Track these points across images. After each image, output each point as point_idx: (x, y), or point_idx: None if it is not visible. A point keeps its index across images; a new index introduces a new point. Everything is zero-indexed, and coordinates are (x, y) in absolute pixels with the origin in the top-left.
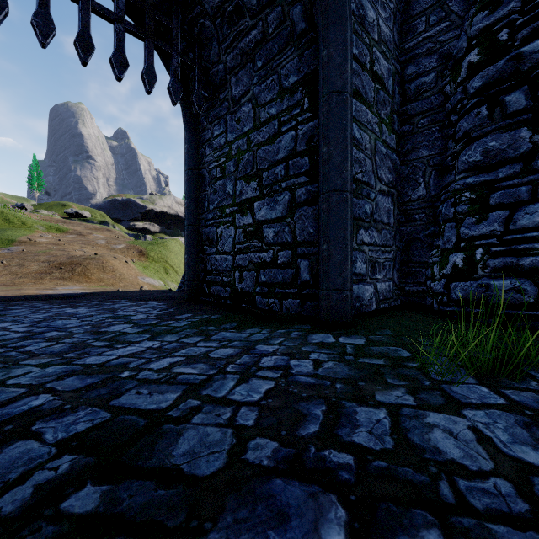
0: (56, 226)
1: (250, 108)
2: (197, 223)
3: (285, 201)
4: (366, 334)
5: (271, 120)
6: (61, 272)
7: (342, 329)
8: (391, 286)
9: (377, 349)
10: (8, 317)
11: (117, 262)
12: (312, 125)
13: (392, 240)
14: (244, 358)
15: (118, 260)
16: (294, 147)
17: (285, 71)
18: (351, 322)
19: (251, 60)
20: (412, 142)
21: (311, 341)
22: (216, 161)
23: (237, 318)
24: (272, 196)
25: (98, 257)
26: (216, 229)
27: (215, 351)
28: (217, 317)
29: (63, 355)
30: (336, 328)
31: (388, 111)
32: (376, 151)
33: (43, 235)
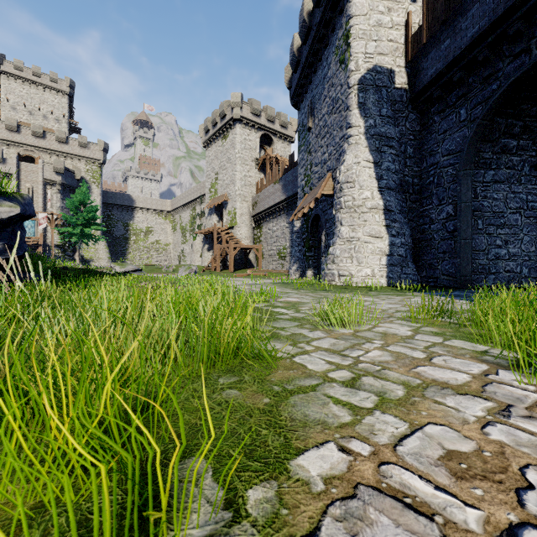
0: None
1: None
2: None
3: None
4: None
5: None
6: None
7: None
8: None
9: None
10: None
11: None
12: None
13: None
14: None
15: None
16: None
17: None
18: None
19: None
20: None
21: None
22: None
23: None
24: None
25: None
26: None
27: None
28: None
29: None
30: None
31: None
32: None
33: None
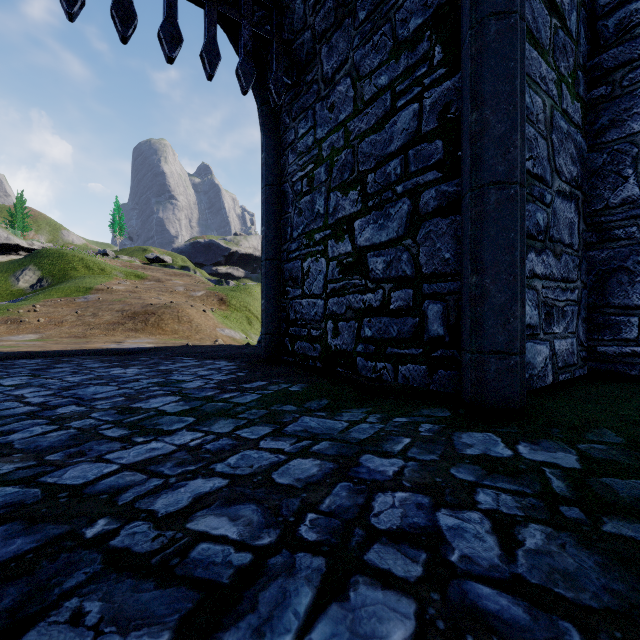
0: (134, 273)
1: (348, 84)
2: (277, 257)
3: (403, 214)
4: (569, 440)
5: (380, 94)
6: (133, 323)
7: (512, 423)
8: (574, 346)
9: (623, 486)
10: (41, 379)
11: (194, 311)
12: (447, 87)
13: (575, 271)
14: (338, 492)
15: (195, 309)
16: (417, 128)
17: (403, 13)
18: (520, 407)
19: (350, 12)
20: (610, 113)
21: (463, 451)
22: (302, 170)
23: (330, 391)
24: (381, 209)
25: (173, 305)
26: (301, 263)
27: (285, 466)
28: (300, 389)
29: (45, 456)
30: (499, 421)
31: (570, 64)
32: (553, 126)
33: (121, 282)
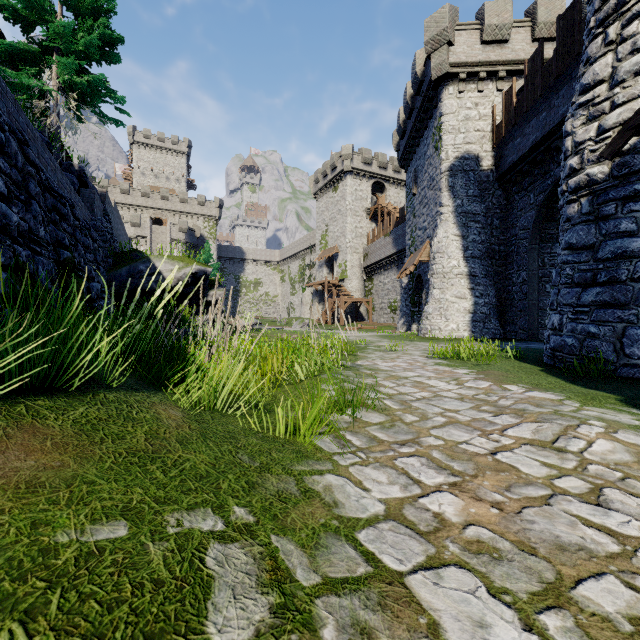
0: None
1: None
2: None
3: None
4: None
5: None
6: None
7: None
8: None
9: None
10: None
11: None
12: None
13: None
14: None
15: None
16: None
17: None
18: None
19: None
20: None
21: None
22: None
23: None
24: None
25: None
26: None
27: None
28: None
29: None
30: None
31: None
32: None
33: None
